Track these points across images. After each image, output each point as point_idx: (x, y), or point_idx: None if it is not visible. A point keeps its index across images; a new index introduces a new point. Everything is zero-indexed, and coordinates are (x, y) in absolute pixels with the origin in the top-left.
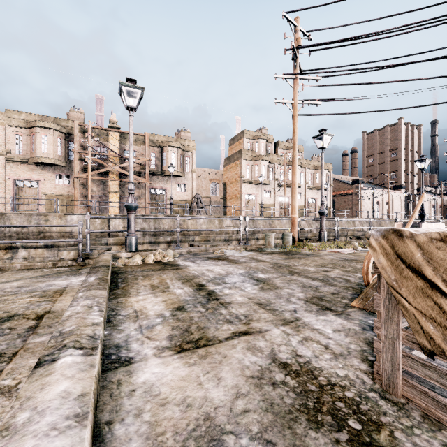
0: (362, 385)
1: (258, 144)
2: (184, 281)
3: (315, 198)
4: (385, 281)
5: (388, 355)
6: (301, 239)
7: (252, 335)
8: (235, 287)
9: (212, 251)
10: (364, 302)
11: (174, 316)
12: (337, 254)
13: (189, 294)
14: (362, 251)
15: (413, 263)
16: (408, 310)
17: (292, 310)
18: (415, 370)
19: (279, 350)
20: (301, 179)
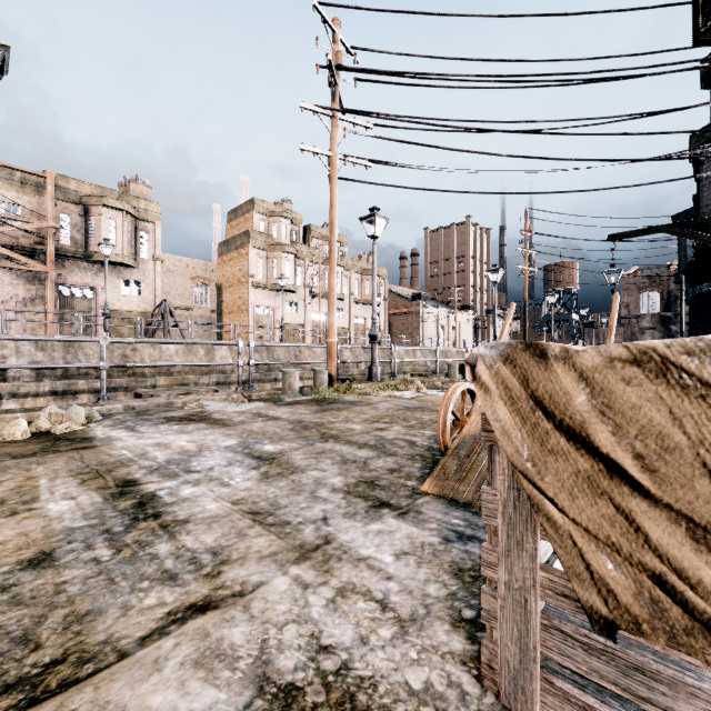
0: (462, 706)
1: (277, 226)
2: (86, 478)
3: (364, 316)
4: (510, 460)
5: (514, 627)
6: (343, 378)
7: (219, 610)
8: (208, 479)
9: (182, 404)
10: (441, 482)
11: (5, 590)
12: (396, 400)
13: (87, 511)
14: (428, 394)
15: (571, 418)
16: (558, 527)
17: (320, 518)
18: (570, 659)
19: (278, 646)
20: (344, 288)
